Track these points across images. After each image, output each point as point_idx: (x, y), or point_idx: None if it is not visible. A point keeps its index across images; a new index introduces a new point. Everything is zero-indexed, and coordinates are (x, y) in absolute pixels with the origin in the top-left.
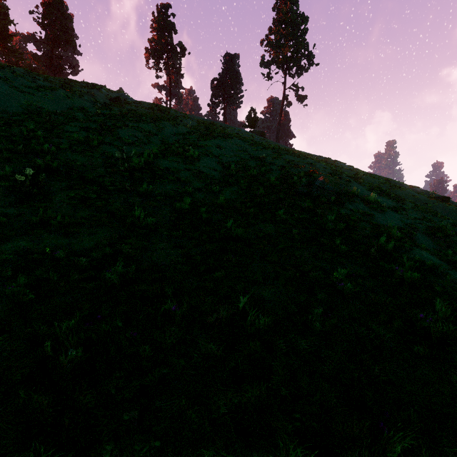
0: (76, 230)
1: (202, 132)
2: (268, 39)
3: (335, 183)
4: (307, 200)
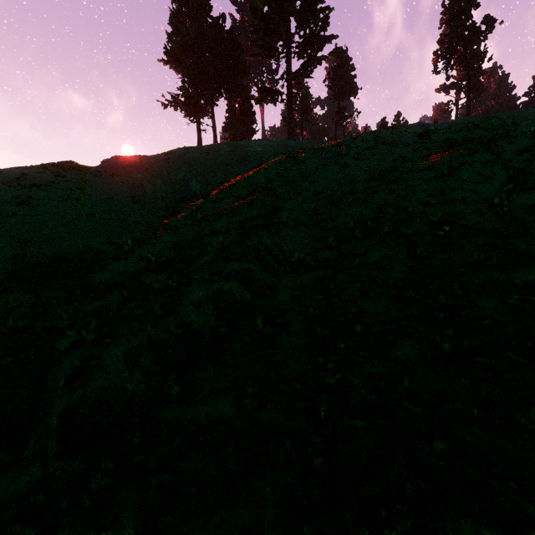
0: (511, 268)
1: None
2: None
3: None
4: None
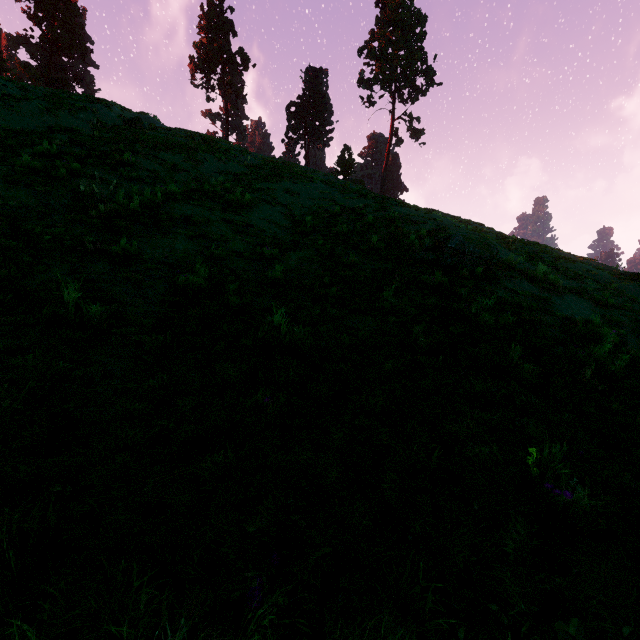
0: None
1: (266, 172)
2: (370, 47)
3: (482, 243)
4: (436, 271)
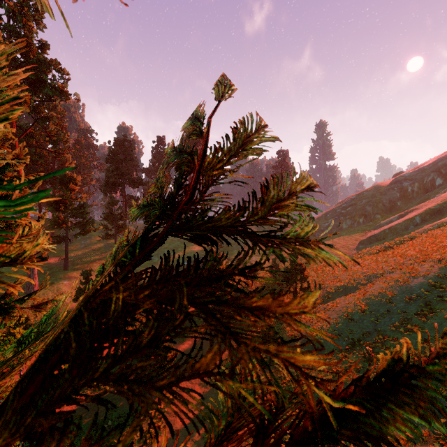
0: None
1: None
2: None
3: None
4: None
